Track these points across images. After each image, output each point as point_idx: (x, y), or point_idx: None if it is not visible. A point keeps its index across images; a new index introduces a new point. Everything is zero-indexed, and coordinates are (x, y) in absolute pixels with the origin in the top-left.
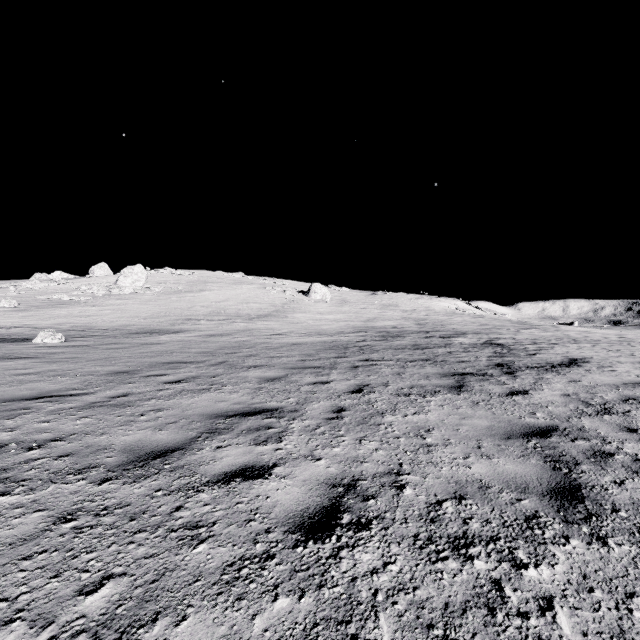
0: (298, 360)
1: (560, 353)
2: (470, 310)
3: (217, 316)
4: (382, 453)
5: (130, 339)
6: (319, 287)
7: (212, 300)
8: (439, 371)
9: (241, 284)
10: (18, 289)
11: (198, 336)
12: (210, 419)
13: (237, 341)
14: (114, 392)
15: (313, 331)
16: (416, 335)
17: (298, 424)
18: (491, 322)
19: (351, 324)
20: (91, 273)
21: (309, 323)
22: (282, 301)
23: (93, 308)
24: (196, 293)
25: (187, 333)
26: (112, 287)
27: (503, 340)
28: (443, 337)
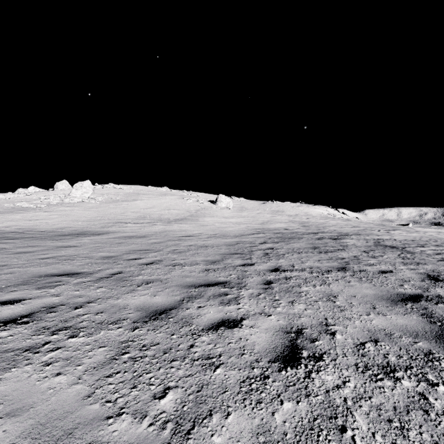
0: (201, 270)
1: None
2: (339, 215)
3: (142, 220)
4: None
5: (53, 241)
6: (224, 197)
7: (141, 207)
8: (376, 291)
9: (165, 195)
10: None
11: (118, 238)
12: None
13: (149, 243)
14: None
15: (219, 233)
16: (308, 236)
17: None
18: (359, 224)
19: (250, 226)
20: (55, 188)
21: (216, 225)
22: (196, 208)
23: (44, 213)
24: (130, 202)
25: (110, 235)
26: (65, 197)
27: (388, 241)
28: (333, 238)
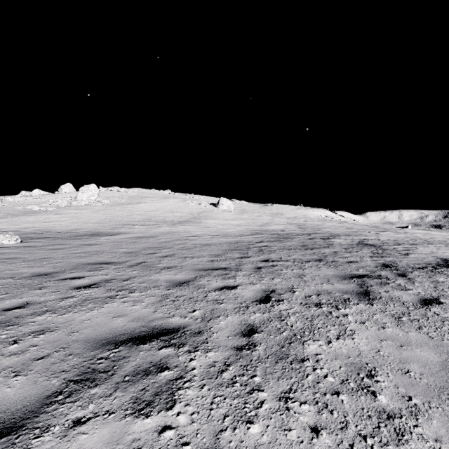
0: (207, 260)
1: (427, 253)
2: (336, 217)
3: (148, 222)
4: (327, 441)
5: (74, 240)
6: (225, 200)
7: (146, 210)
8: (336, 273)
9: (168, 198)
10: (3, 202)
11: (130, 238)
12: (93, 349)
13: (160, 242)
14: (14, 301)
15: (221, 233)
16: (301, 237)
17: (200, 360)
18: (354, 226)
19: (250, 228)
20: (60, 190)
21: (218, 227)
22: (198, 211)
23: (55, 216)
24: (134, 205)
25: (122, 235)
26: (72, 200)
27: (371, 241)
28: (323, 238)
